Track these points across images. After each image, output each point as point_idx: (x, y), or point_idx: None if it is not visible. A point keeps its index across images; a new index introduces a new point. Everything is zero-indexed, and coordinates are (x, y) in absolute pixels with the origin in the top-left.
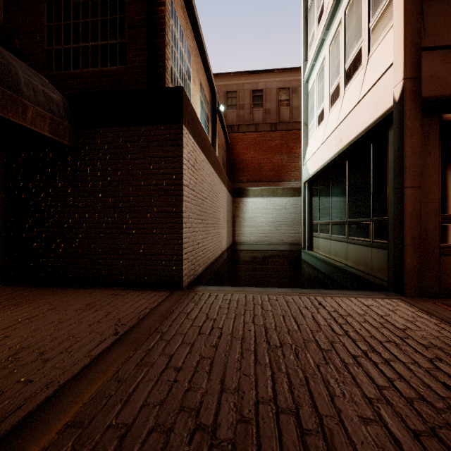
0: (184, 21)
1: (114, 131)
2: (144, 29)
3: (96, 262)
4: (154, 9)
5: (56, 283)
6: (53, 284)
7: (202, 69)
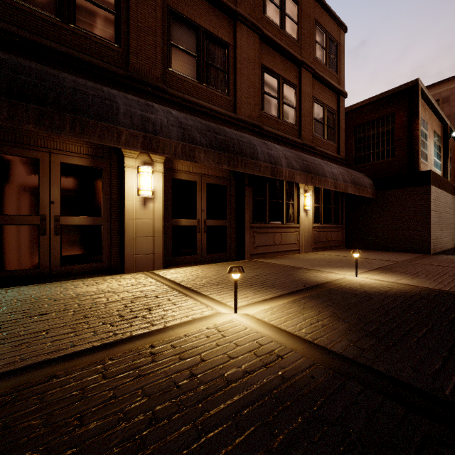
0: (424, 111)
1: (394, 191)
2: (405, 140)
3: (385, 242)
4: (412, 133)
5: (367, 249)
6: (365, 249)
7: (435, 119)
